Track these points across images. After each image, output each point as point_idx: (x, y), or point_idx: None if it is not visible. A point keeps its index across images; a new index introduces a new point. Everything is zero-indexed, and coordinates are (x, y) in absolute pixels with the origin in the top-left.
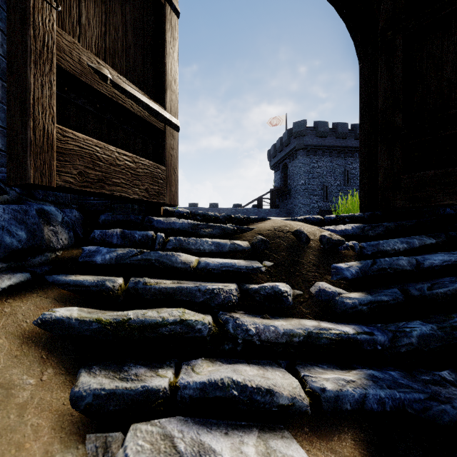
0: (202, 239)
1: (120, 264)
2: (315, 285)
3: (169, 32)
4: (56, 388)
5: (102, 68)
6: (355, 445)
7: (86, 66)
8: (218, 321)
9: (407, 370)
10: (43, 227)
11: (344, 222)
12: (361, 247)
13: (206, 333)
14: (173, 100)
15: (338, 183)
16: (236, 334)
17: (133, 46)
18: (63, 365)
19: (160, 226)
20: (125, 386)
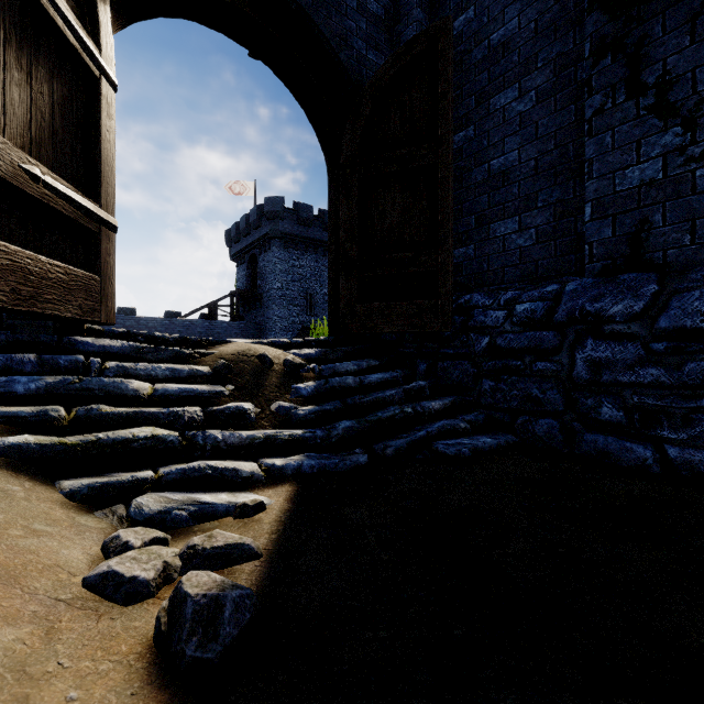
0: (153, 365)
1: (52, 395)
2: (276, 403)
3: (105, 111)
4: (44, 491)
5: (34, 168)
6: (291, 487)
7: (17, 168)
8: (185, 438)
9: (335, 453)
10: None
11: (311, 346)
12: (321, 370)
13: (177, 444)
14: (109, 194)
15: (325, 291)
16: (206, 442)
17: (62, 130)
18: (37, 480)
19: (89, 350)
20: (116, 479)
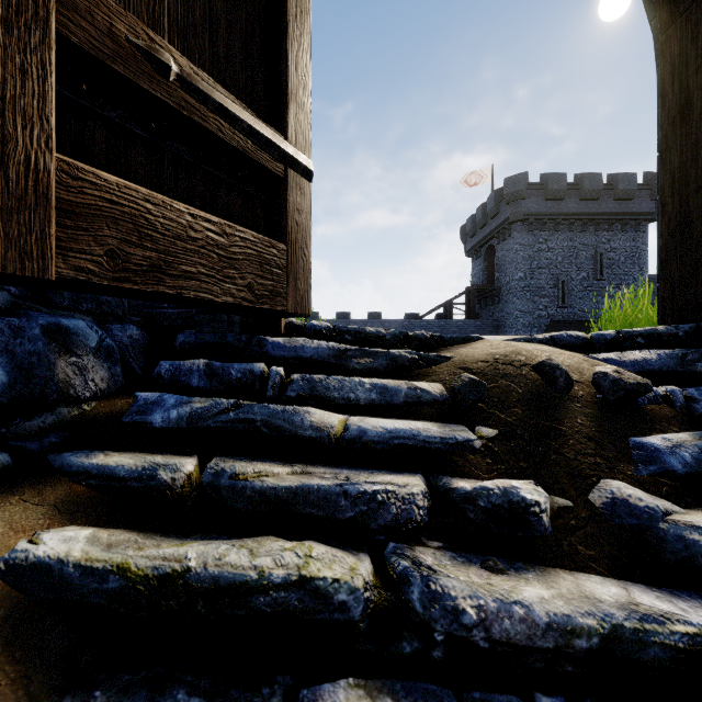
0: (353, 379)
1: (196, 429)
2: (602, 489)
3: None
4: None
5: (158, 50)
6: None
7: (124, 43)
8: (385, 571)
9: None
10: (57, 359)
11: (634, 344)
12: (688, 398)
13: (357, 614)
14: (300, 122)
15: (583, 275)
16: (430, 620)
17: (226, 18)
18: (28, 686)
19: (278, 354)
20: None
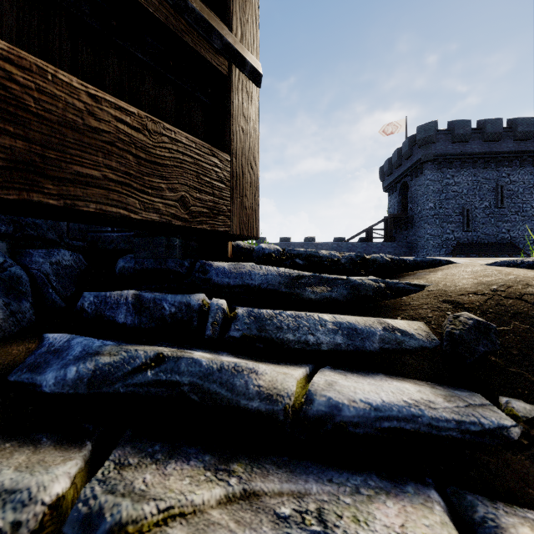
0: (311, 316)
1: (100, 394)
2: None
3: None
4: None
5: None
6: None
7: None
8: None
9: None
10: None
11: None
12: None
13: None
14: (247, 16)
15: (485, 204)
16: None
17: None
18: None
19: (222, 281)
20: None
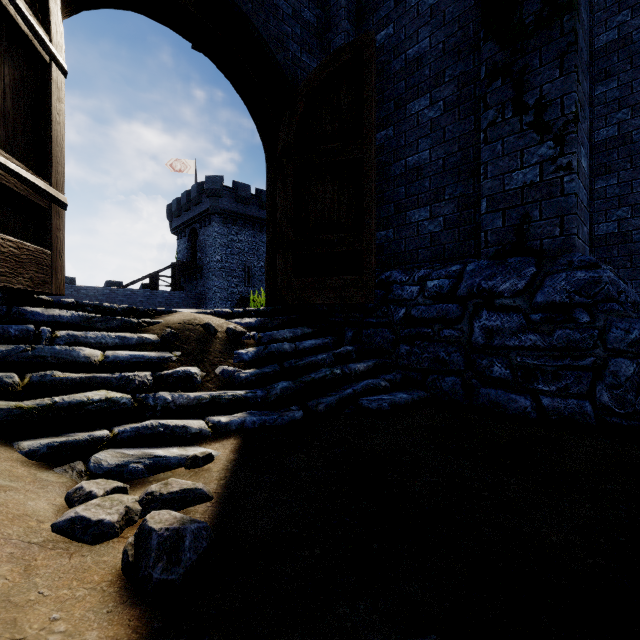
0: (103, 333)
1: (4, 362)
2: (220, 367)
3: (55, 95)
4: (3, 452)
5: None
6: (235, 440)
7: None
8: (136, 400)
9: (274, 410)
10: None
11: (251, 315)
12: (260, 337)
13: (130, 406)
14: (59, 173)
15: (262, 264)
16: (156, 403)
17: (13, 111)
18: None
19: (39, 319)
20: (74, 438)
